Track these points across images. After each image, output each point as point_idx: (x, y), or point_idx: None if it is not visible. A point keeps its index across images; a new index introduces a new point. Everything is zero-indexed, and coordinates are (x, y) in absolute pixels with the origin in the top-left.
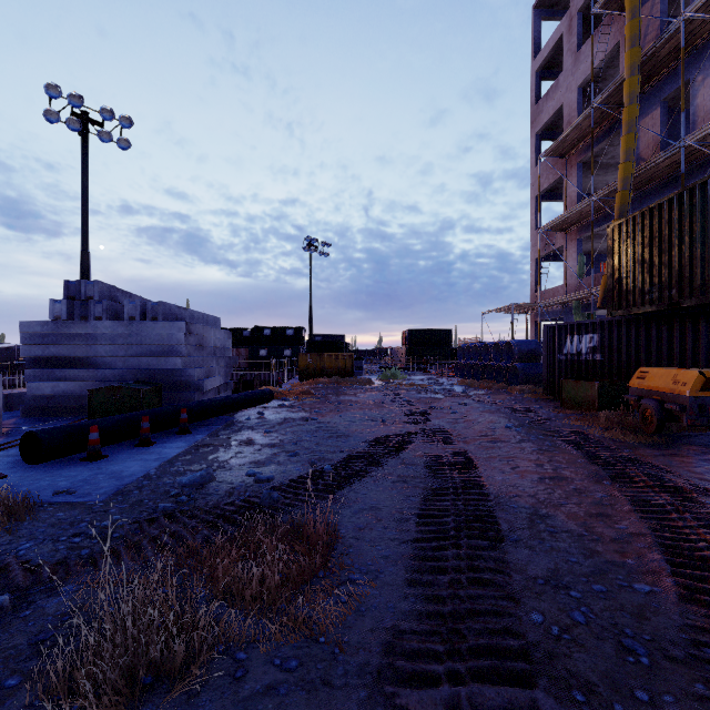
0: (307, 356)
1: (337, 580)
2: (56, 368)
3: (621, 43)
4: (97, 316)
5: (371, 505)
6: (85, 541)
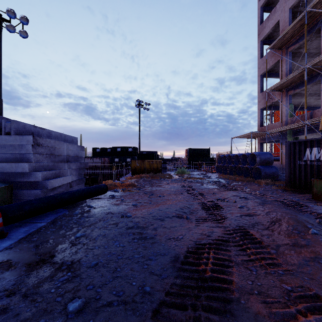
0: (136, 162)
1: None
2: None
3: None
4: None
5: None
6: None
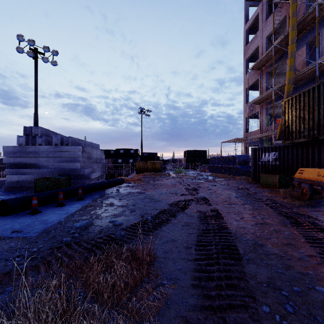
0: (140, 162)
1: (155, 284)
2: (20, 168)
3: (287, 16)
4: (39, 143)
5: (171, 238)
6: (22, 260)
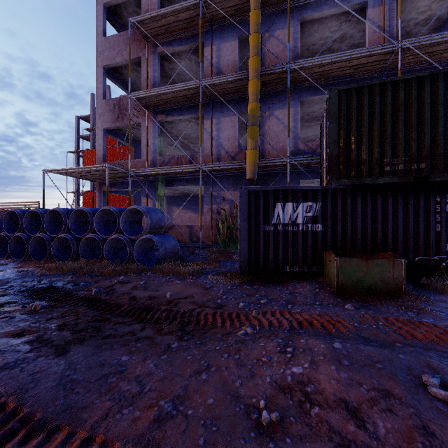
0: None
1: None
2: None
3: None
4: None
5: None
6: None
